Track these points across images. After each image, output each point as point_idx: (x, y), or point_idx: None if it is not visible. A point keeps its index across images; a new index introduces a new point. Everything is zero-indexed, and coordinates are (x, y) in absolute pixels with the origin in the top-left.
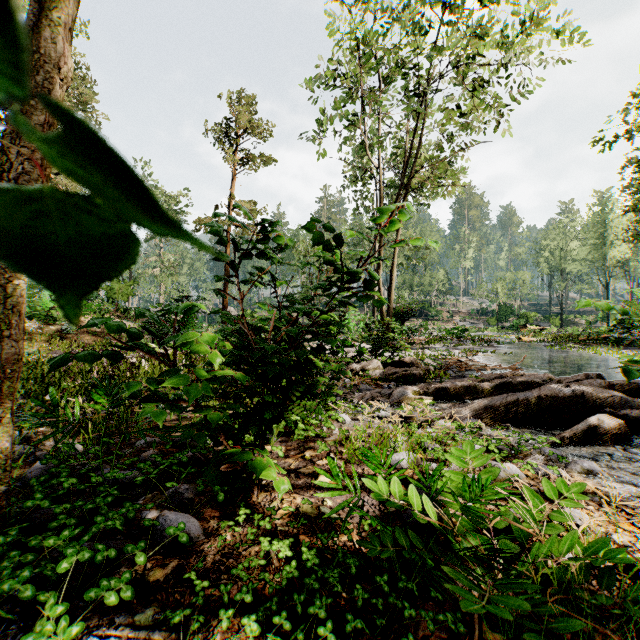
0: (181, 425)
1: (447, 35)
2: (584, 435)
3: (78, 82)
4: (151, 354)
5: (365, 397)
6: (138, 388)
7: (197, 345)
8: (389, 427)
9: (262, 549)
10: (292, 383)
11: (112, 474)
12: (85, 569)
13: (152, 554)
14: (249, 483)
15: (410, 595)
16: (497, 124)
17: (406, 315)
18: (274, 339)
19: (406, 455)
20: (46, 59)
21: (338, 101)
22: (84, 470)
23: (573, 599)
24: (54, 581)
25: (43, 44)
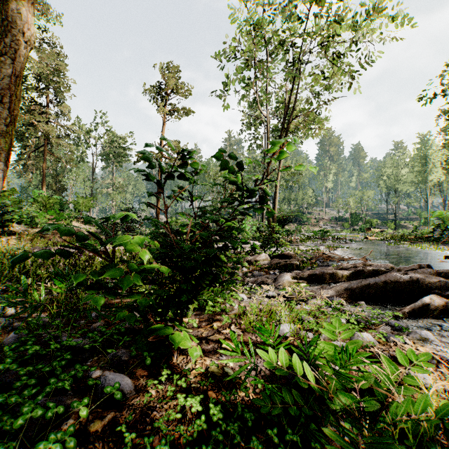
0: (122, 303)
1: (315, 22)
2: (420, 310)
3: (54, 56)
4: (93, 252)
5: (257, 281)
6: (82, 279)
7: (129, 245)
8: (275, 305)
9: (179, 404)
10: (203, 273)
11: (67, 342)
12: (40, 421)
13: (94, 407)
14: (170, 349)
15: (294, 443)
16: (351, 85)
17: (286, 221)
18: (189, 240)
19: (288, 326)
20: (13, 25)
21: (237, 69)
22: (47, 338)
23: (423, 447)
24: (13, 433)
25: (11, 14)
